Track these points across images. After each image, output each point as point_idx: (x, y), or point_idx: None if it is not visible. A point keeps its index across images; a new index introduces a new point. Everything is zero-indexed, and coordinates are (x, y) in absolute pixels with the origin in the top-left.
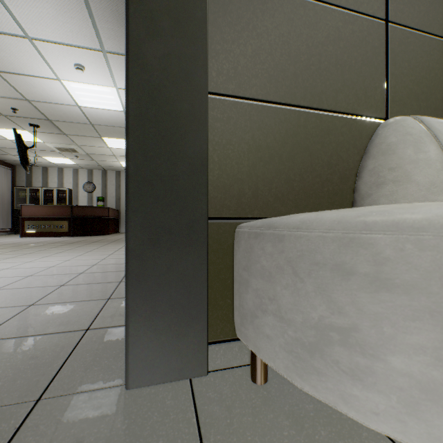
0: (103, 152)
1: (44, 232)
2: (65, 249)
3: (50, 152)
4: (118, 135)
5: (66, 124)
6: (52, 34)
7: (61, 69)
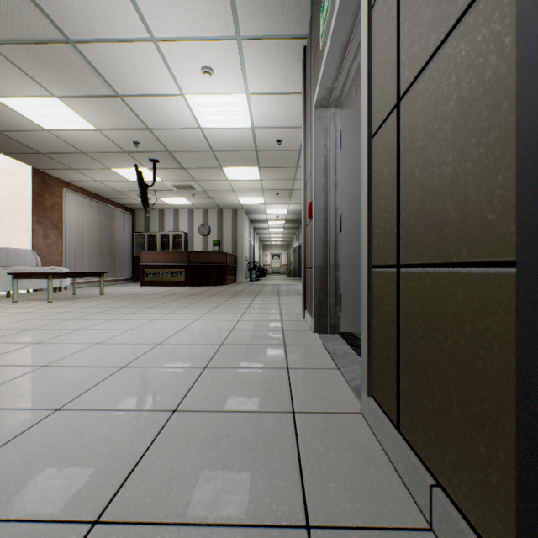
0: (221, 187)
1: (162, 281)
2: (187, 303)
3: (167, 192)
4: (241, 162)
5: (185, 155)
6: (180, 26)
7: (185, 79)
